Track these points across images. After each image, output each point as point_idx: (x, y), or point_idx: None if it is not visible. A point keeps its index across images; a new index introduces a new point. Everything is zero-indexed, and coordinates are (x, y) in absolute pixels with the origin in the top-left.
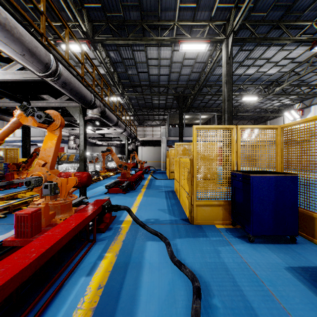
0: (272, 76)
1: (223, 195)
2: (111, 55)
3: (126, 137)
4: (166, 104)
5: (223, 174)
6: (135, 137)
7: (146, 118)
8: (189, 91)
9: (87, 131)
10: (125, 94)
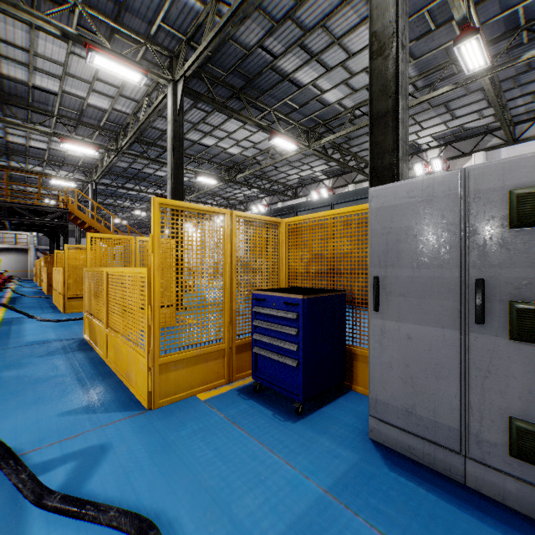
0: None
1: None
2: None
3: None
4: None
5: None
6: None
7: None
8: None
9: None
10: None
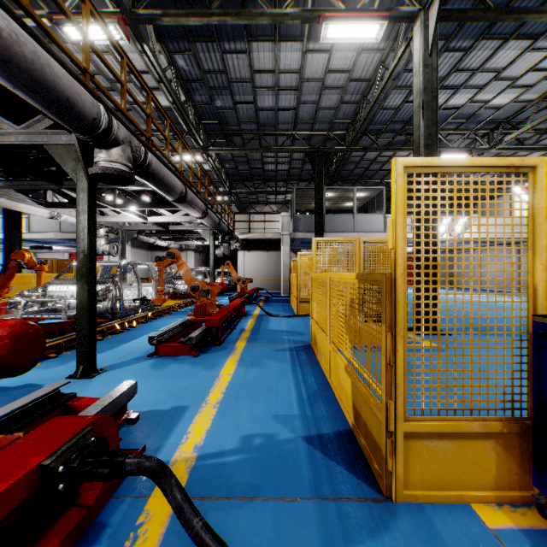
0: (500, 110)
1: (497, 401)
2: (178, 64)
3: (210, 232)
4: (289, 172)
5: (416, 307)
6: (231, 233)
7: (253, 200)
8: (334, 144)
9: (131, 217)
10: (210, 150)
